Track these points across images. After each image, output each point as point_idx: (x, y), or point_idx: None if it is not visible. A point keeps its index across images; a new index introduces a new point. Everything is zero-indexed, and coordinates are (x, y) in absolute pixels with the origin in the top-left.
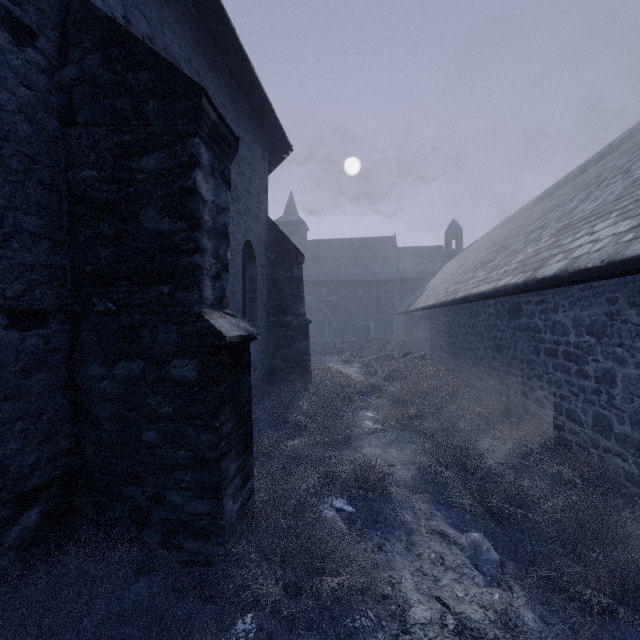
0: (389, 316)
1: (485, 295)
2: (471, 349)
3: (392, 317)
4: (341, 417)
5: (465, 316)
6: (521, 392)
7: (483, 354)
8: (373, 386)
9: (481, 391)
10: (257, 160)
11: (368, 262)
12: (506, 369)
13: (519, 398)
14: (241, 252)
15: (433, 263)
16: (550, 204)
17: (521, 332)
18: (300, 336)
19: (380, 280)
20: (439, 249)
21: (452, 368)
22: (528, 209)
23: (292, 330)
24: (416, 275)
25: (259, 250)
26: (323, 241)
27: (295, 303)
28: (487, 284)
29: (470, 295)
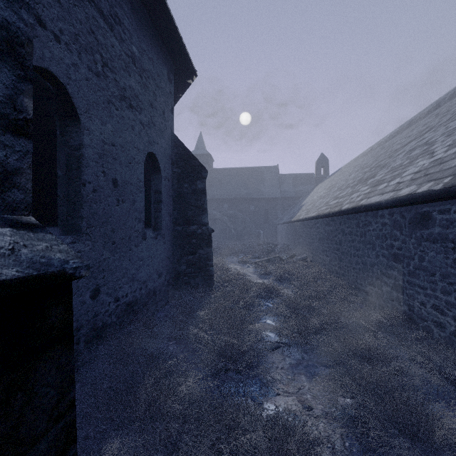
0: (274, 225)
1: (380, 205)
2: (358, 255)
3: (276, 226)
4: (243, 330)
5: (351, 225)
6: (431, 305)
7: (374, 261)
8: (270, 289)
9: (371, 295)
10: (162, 79)
11: (258, 185)
12: (407, 279)
13: (428, 311)
14: (143, 162)
15: (306, 186)
16: (414, 132)
17: (431, 243)
18: (203, 244)
19: (267, 198)
20: (311, 175)
21: (336, 270)
22: (386, 141)
23: (196, 238)
24: (294, 195)
25: (164, 164)
26: (224, 169)
27: (199, 214)
28: (380, 195)
29: (360, 206)
